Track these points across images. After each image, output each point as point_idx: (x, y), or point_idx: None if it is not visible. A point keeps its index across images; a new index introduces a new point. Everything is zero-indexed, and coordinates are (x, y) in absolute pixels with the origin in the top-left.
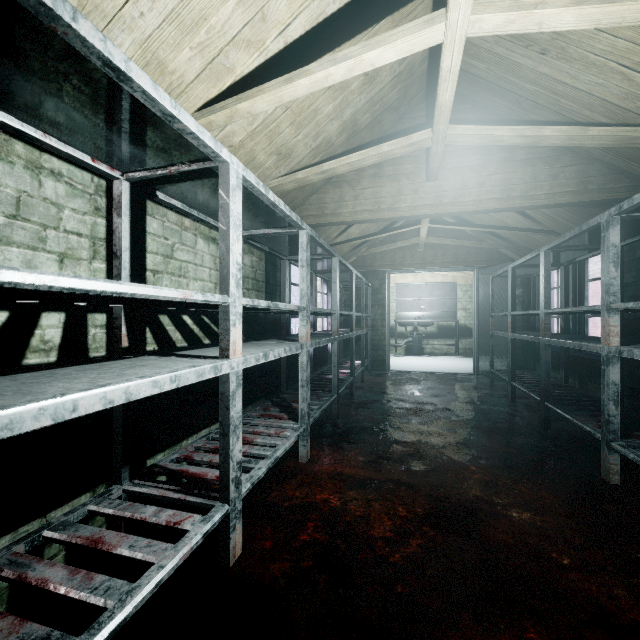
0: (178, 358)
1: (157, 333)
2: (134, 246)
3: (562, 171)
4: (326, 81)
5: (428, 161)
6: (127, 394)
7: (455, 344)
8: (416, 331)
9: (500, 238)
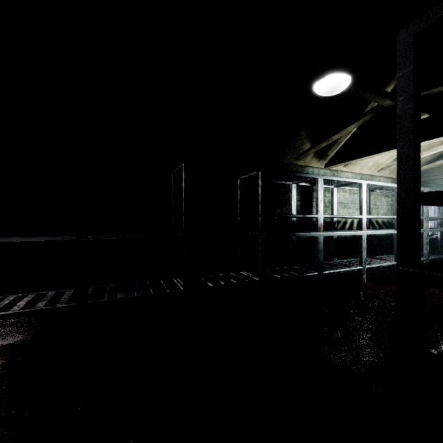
0: (383, 230)
1: (372, 225)
2: (369, 204)
3: None
4: (430, 154)
5: None
6: (381, 232)
7: None
8: None
9: None
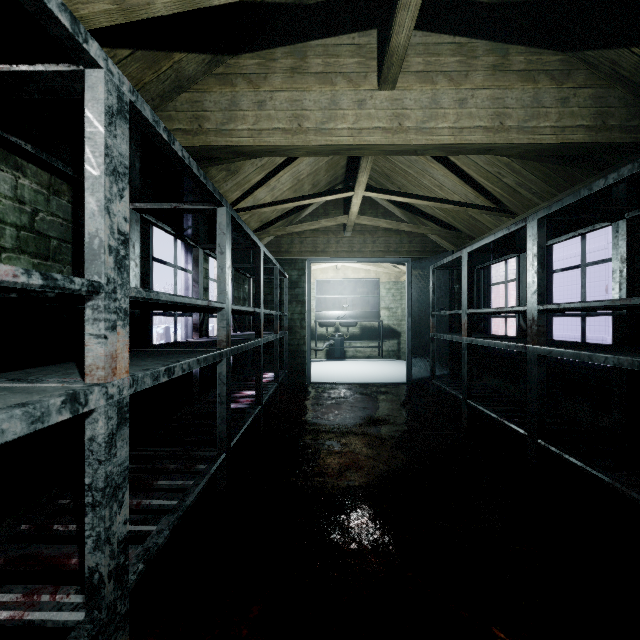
0: None
1: None
2: None
3: (574, 94)
4: None
5: (390, 27)
6: None
7: (379, 346)
8: (338, 332)
9: (438, 224)
